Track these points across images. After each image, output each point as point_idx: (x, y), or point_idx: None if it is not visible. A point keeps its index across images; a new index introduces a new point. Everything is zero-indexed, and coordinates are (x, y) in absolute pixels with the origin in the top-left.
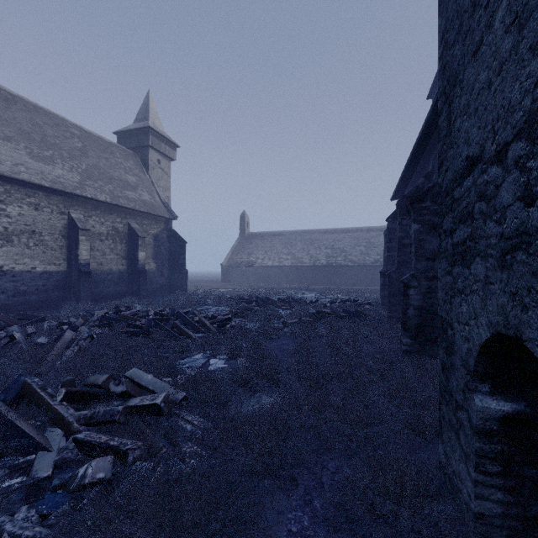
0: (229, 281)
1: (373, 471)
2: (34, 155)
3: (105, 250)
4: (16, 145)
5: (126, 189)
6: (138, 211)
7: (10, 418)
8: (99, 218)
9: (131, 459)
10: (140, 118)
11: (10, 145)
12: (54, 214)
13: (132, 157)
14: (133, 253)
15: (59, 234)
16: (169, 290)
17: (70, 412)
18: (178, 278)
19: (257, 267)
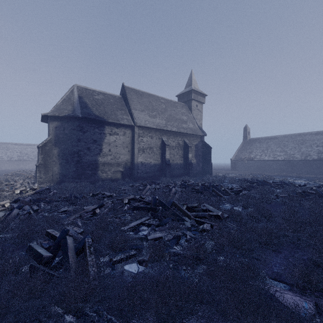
0: (235, 169)
1: (321, 255)
2: (150, 115)
3: (174, 154)
4: (145, 113)
5: (182, 123)
6: (188, 133)
7: (174, 210)
8: (172, 139)
9: (214, 228)
10: (187, 85)
11: (143, 113)
12: (157, 139)
13: (184, 106)
14: (186, 155)
15: (158, 147)
16: (202, 173)
17: (188, 213)
18: (207, 167)
19: (256, 161)
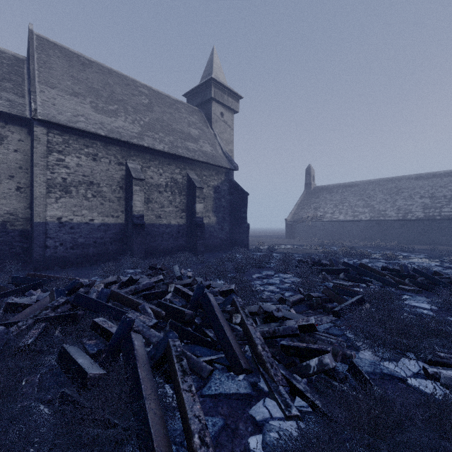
0: (293, 236)
1: None
2: (98, 108)
3: (163, 203)
4: (82, 100)
5: (187, 141)
6: (197, 161)
7: None
8: (157, 169)
9: None
10: (205, 75)
11: (76, 100)
12: (112, 165)
13: (197, 113)
14: (191, 205)
15: (117, 185)
16: (230, 245)
17: None
18: (239, 233)
19: (325, 222)
